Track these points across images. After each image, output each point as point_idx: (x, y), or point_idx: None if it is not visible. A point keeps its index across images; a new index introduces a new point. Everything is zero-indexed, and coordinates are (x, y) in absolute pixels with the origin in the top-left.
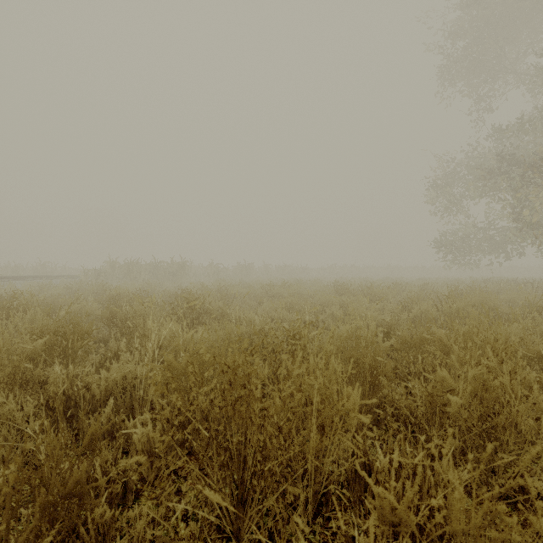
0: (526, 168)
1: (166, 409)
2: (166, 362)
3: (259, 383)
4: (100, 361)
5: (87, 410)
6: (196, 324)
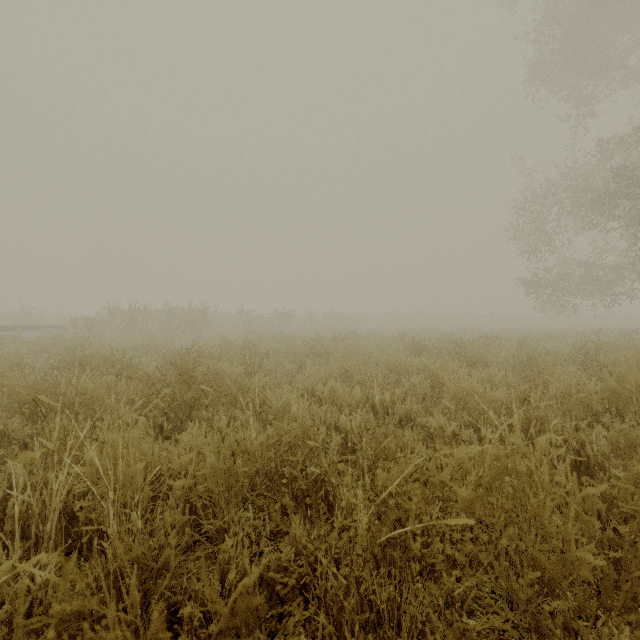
0: None
1: None
2: None
3: None
4: None
5: None
6: (195, 409)
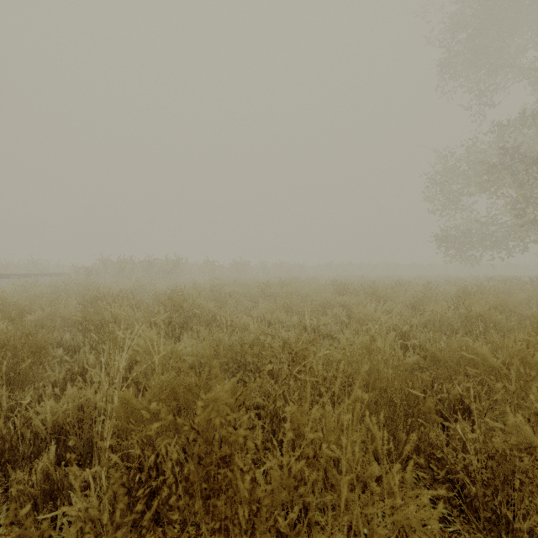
0: (532, 162)
1: (120, 467)
2: (121, 400)
3: (247, 457)
4: (64, 378)
5: (28, 453)
6: (184, 329)
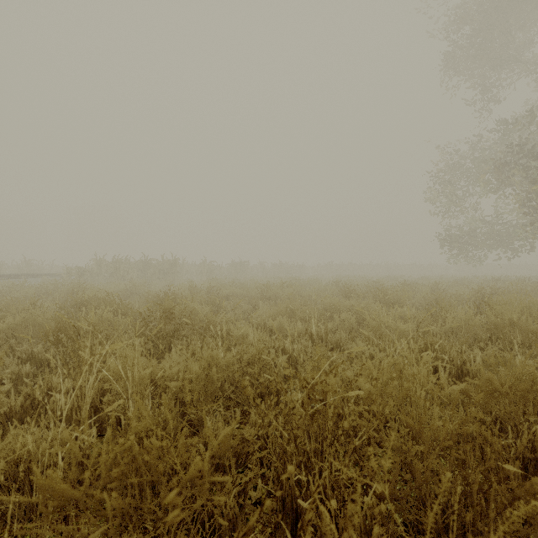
0: None
1: None
2: (42, 488)
3: None
4: (22, 404)
5: None
6: (174, 338)
